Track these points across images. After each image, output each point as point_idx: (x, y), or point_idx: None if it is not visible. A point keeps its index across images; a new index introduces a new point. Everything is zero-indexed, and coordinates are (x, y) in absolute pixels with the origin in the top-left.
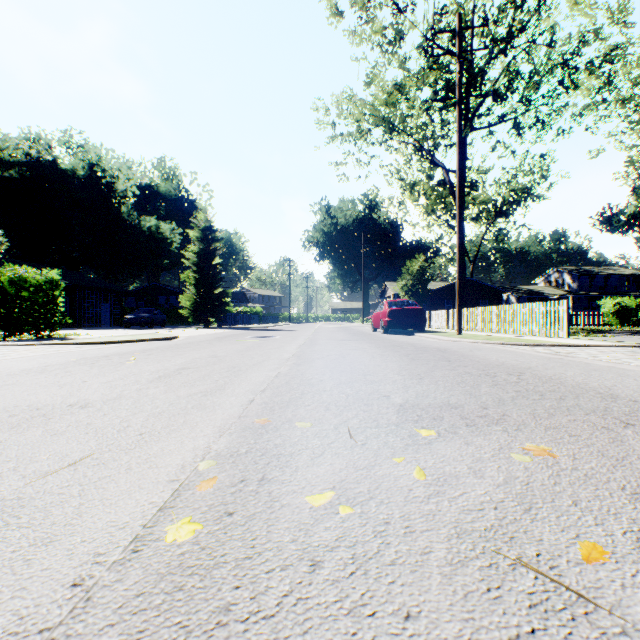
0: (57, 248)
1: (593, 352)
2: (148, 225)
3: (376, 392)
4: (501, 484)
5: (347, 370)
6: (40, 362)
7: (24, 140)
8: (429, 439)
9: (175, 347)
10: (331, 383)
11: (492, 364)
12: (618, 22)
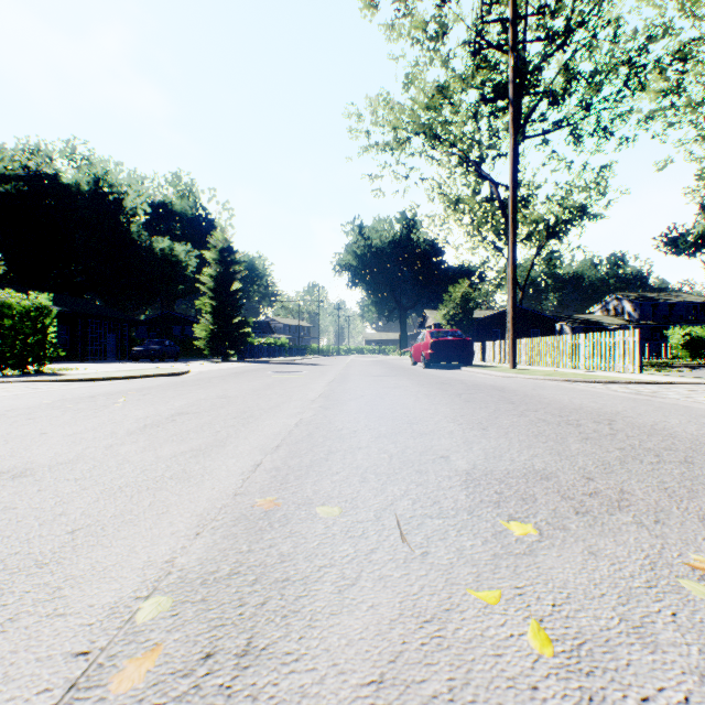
0: (59, 272)
1: (683, 391)
2: (161, 247)
3: (429, 450)
4: (704, 669)
5: (387, 416)
6: (4, 405)
7: (21, 151)
8: (528, 543)
9: (180, 385)
10: (368, 436)
11: (568, 407)
12: (691, 14)
